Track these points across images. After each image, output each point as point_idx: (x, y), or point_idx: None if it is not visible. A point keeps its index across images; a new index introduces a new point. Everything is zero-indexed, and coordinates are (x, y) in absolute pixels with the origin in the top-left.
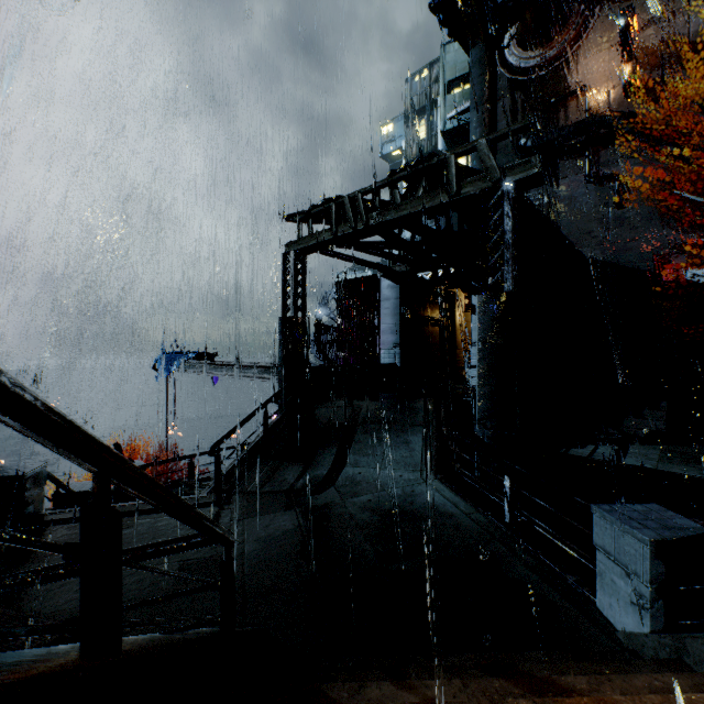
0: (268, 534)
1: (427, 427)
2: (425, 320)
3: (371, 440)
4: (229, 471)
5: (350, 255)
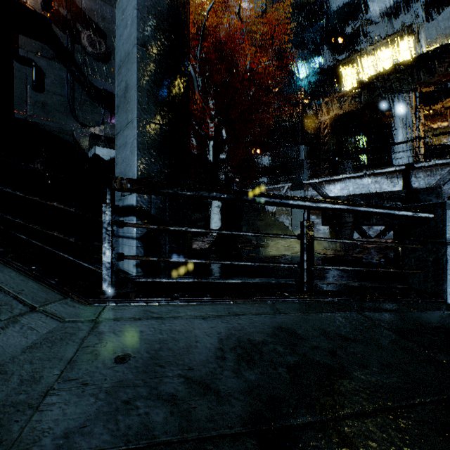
0: None
1: None
2: None
3: None
4: None
5: None
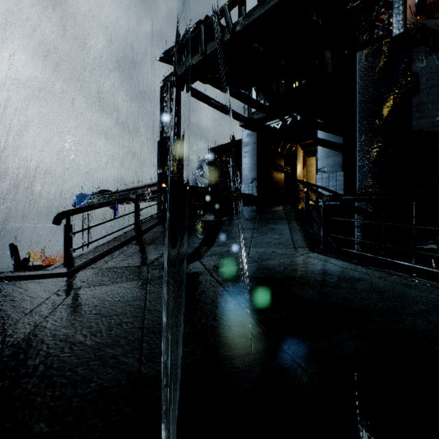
0: (96, 302)
1: (290, 219)
2: (274, 166)
3: (238, 229)
4: (83, 246)
5: (218, 101)
